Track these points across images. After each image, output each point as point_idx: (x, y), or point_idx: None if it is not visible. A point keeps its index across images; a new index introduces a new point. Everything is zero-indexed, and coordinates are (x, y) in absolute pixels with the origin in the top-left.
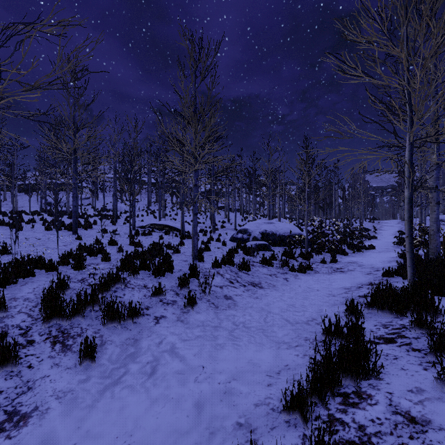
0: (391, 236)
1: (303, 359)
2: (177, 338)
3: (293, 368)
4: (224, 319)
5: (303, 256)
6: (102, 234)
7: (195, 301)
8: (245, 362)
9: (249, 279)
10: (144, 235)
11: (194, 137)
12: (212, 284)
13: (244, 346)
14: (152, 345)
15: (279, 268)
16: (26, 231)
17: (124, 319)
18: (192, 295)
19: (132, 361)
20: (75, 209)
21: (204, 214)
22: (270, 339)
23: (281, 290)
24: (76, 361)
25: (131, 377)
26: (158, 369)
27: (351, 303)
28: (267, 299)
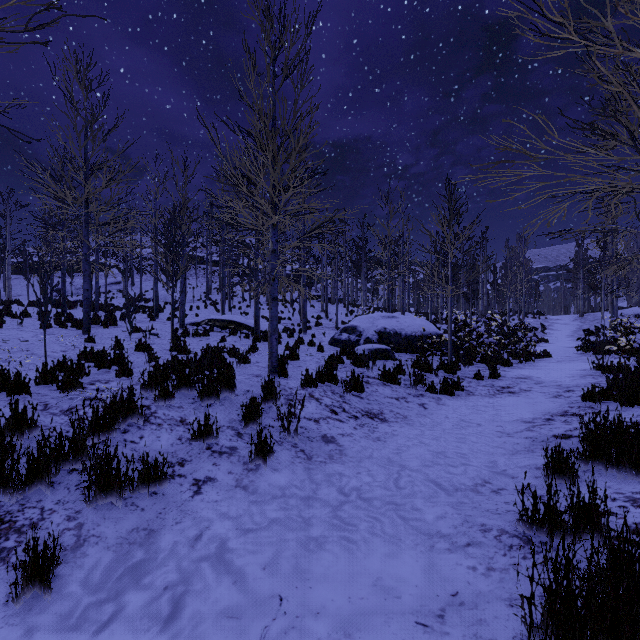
0: (567, 338)
1: (488, 578)
2: (232, 526)
3: (470, 602)
4: (322, 482)
5: (446, 368)
6: (129, 334)
7: (269, 448)
8: (368, 585)
9: (364, 405)
10: (198, 336)
11: (271, 168)
12: (301, 416)
13: (363, 544)
14: (181, 543)
15: (409, 388)
16: (9, 329)
17: (133, 487)
18: (264, 439)
19: (134, 585)
20: (87, 295)
21: (290, 306)
22: (412, 526)
23: (417, 424)
24: (12, 590)
25: (125, 627)
26: (185, 605)
27: (556, 453)
28: (396, 441)
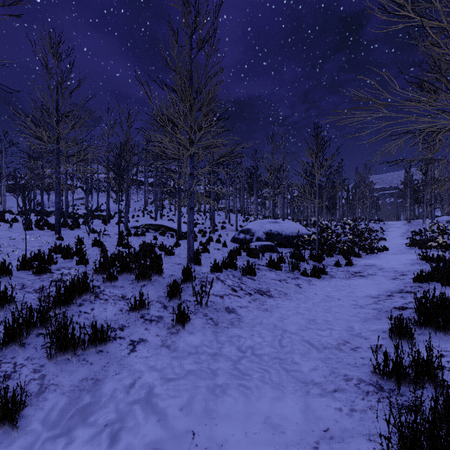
0: (399, 237)
1: (351, 418)
2: (158, 376)
3: (338, 436)
4: (225, 342)
5: (314, 259)
6: (88, 234)
7: (187, 317)
8: (260, 423)
9: (256, 285)
10: (137, 235)
11: (189, 114)
12: (210, 293)
13: (256, 390)
14: (119, 389)
15: (288, 272)
16: (2, 230)
17: (84, 347)
18: (183, 310)
19: (82, 423)
20: (58, 206)
21: (203, 215)
22: (292, 376)
23: (294, 299)
24: None
25: None
26: (120, 439)
27: (398, 321)
28: (279, 312)
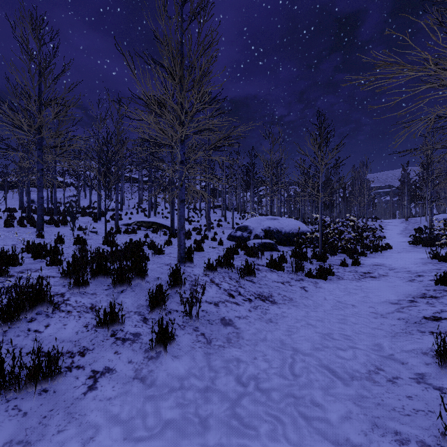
0: (398, 235)
1: None
2: (120, 435)
3: None
4: (220, 369)
5: (318, 258)
6: (72, 231)
7: (171, 335)
8: None
9: (256, 289)
10: (127, 233)
11: (178, 90)
12: (203, 300)
13: None
14: None
15: (291, 273)
16: None
17: (19, 387)
18: (165, 327)
19: None
20: (40, 201)
21: (199, 213)
22: (316, 430)
23: (302, 306)
24: None
25: None
26: None
27: None
28: (286, 323)
